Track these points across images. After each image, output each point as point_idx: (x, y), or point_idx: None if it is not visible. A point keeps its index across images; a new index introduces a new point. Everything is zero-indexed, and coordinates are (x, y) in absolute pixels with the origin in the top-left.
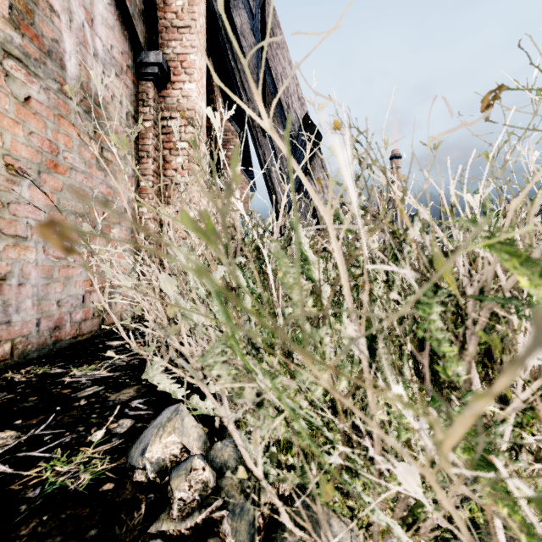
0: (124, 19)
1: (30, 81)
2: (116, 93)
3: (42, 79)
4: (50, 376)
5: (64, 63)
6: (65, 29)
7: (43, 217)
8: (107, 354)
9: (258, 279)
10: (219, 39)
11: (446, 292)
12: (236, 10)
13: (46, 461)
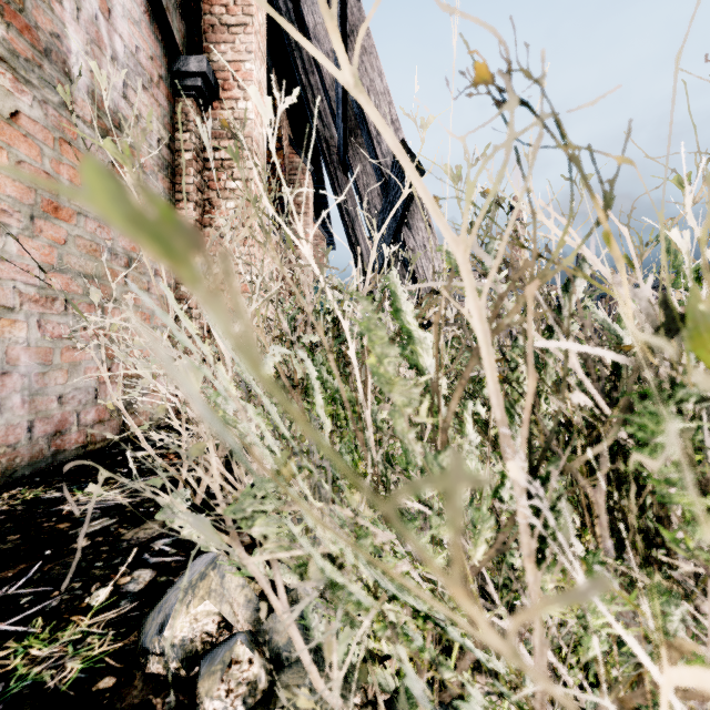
0: (155, 11)
1: (18, 90)
2: (143, 112)
3: (37, 87)
4: (43, 503)
5: (69, 68)
6: (70, 20)
7: (38, 279)
8: (89, 489)
9: (335, 367)
10: (286, 45)
11: (696, 393)
12: (308, 5)
13: (17, 640)
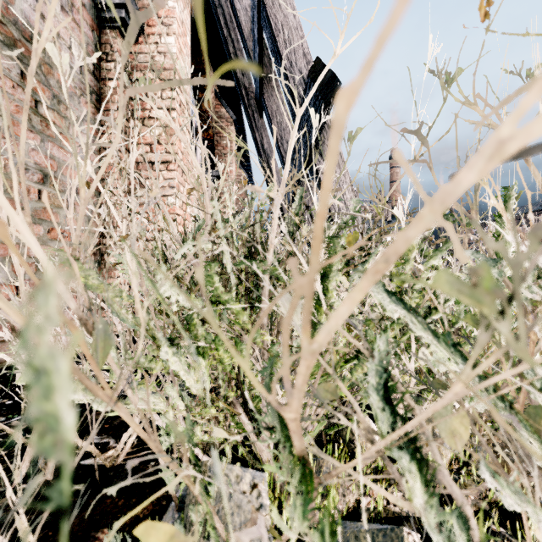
0: None
1: None
2: (62, 34)
3: None
4: None
5: None
6: None
7: None
8: None
9: None
10: (211, 9)
11: None
12: None
13: None
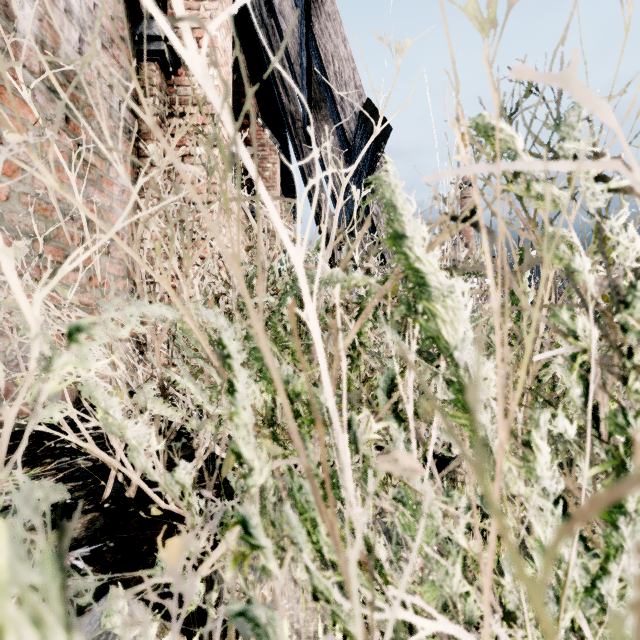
0: None
1: None
2: (103, 72)
3: None
4: None
5: (12, 12)
6: None
7: None
8: None
9: (267, 350)
10: (253, 25)
11: None
12: None
13: None
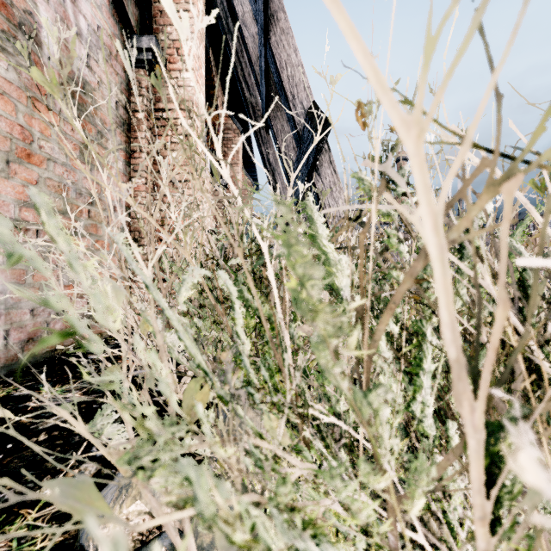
0: None
1: None
2: (104, 79)
3: (12, 54)
4: (12, 400)
5: (40, 40)
6: (41, 1)
7: (13, 213)
8: None
9: (253, 288)
10: (220, 31)
11: None
12: None
13: None
